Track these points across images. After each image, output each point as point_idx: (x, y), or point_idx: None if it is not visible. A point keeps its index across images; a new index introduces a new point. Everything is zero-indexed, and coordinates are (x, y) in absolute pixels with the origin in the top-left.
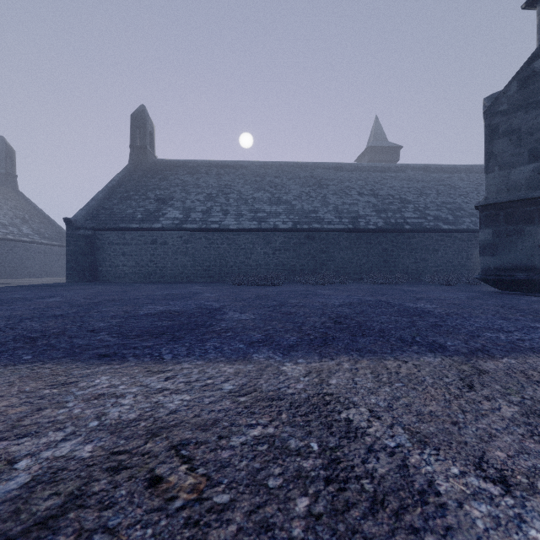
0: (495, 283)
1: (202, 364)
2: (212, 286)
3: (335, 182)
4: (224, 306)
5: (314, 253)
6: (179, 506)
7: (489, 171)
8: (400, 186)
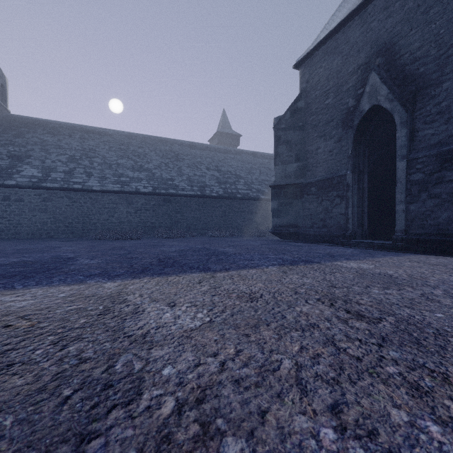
0: (279, 234)
1: (46, 288)
2: (73, 241)
3: (189, 157)
4: (79, 256)
5: (170, 213)
6: (21, 329)
7: (276, 164)
8: (236, 165)
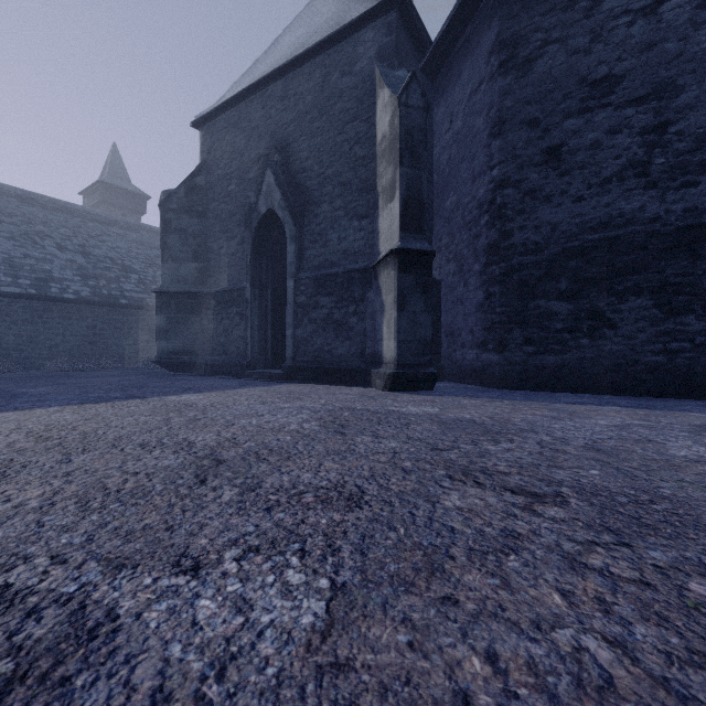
0: (167, 365)
1: None
2: None
3: (16, 220)
4: None
5: None
6: None
7: (165, 261)
8: (127, 248)
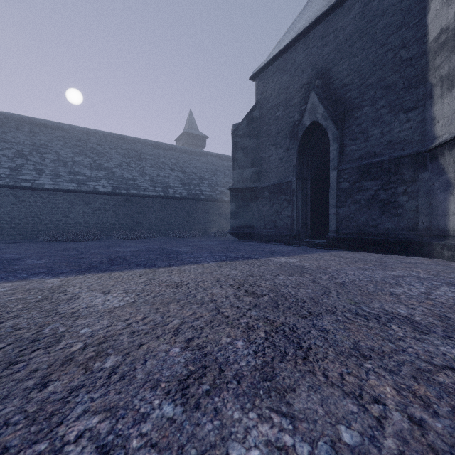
0: (236, 235)
1: None
2: (20, 243)
3: (153, 157)
4: (25, 257)
5: (132, 214)
6: None
7: (234, 169)
8: (201, 167)
